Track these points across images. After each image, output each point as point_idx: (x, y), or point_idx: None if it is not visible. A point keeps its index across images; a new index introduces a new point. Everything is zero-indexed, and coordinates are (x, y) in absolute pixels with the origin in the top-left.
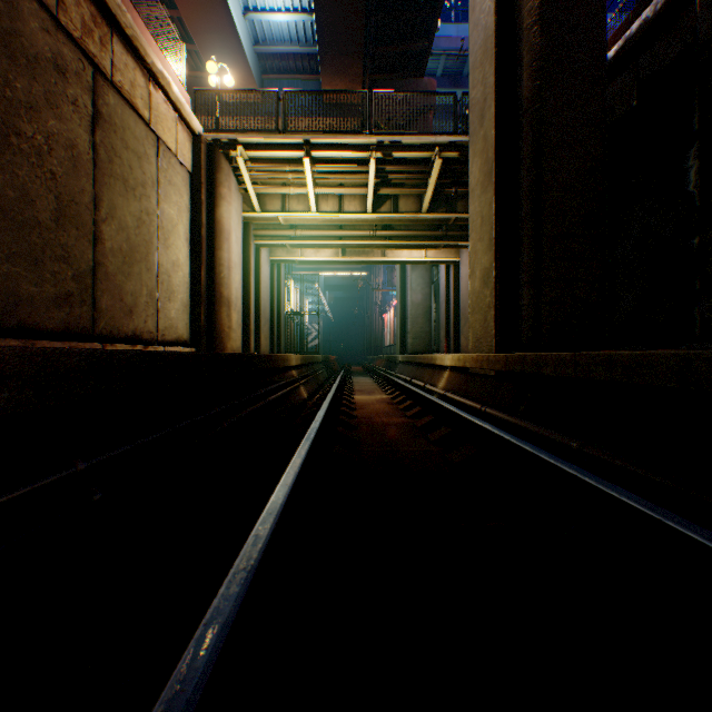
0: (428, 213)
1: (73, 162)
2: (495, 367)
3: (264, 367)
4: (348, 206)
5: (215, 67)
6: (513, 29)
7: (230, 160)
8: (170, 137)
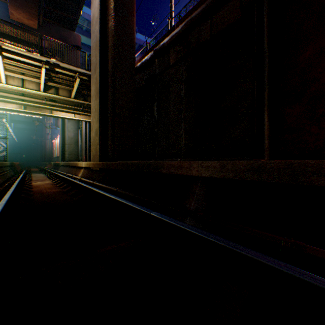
0: (75, 99)
1: None
2: (100, 167)
3: None
4: (29, 85)
5: None
6: (107, 43)
7: None
8: None
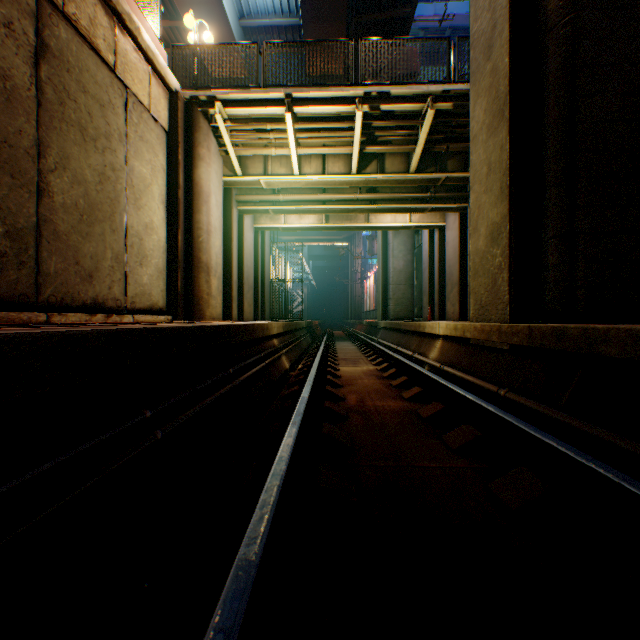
0: (416, 172)
1: (6, 96)
2: (511, 340)
3: (236, 340)
4: (332, 167)
5: (192, 20)
6: None
7: (209, 120)
8: (141, 89)
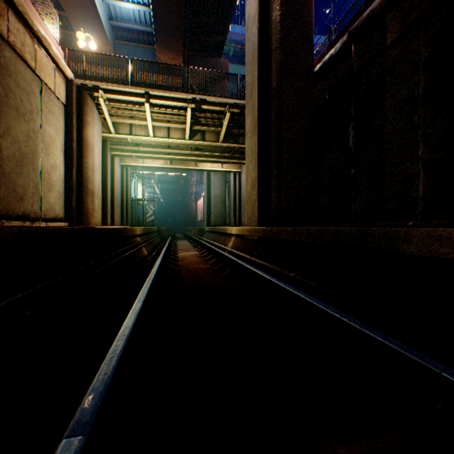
0: (223, 142)
1: None
2: (258, 235)
3: (120, 236)
4: (174, 134)
5: (83, 36)
6: (268, 47)
7: (94, 99)
8: (50, 80)
